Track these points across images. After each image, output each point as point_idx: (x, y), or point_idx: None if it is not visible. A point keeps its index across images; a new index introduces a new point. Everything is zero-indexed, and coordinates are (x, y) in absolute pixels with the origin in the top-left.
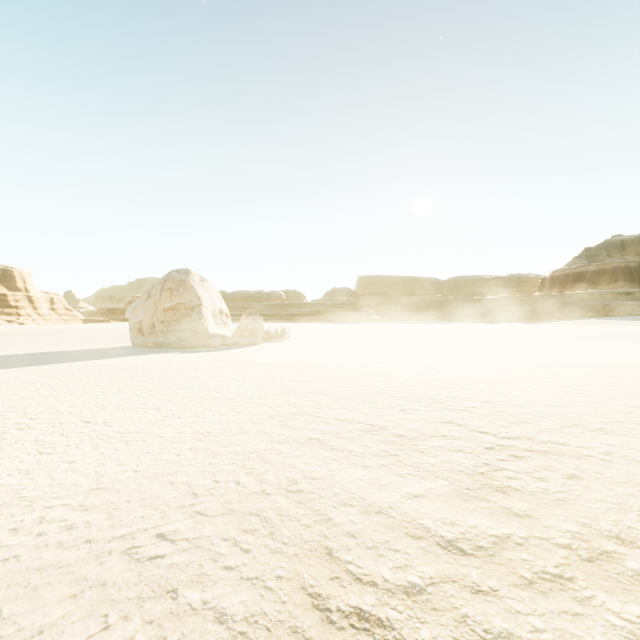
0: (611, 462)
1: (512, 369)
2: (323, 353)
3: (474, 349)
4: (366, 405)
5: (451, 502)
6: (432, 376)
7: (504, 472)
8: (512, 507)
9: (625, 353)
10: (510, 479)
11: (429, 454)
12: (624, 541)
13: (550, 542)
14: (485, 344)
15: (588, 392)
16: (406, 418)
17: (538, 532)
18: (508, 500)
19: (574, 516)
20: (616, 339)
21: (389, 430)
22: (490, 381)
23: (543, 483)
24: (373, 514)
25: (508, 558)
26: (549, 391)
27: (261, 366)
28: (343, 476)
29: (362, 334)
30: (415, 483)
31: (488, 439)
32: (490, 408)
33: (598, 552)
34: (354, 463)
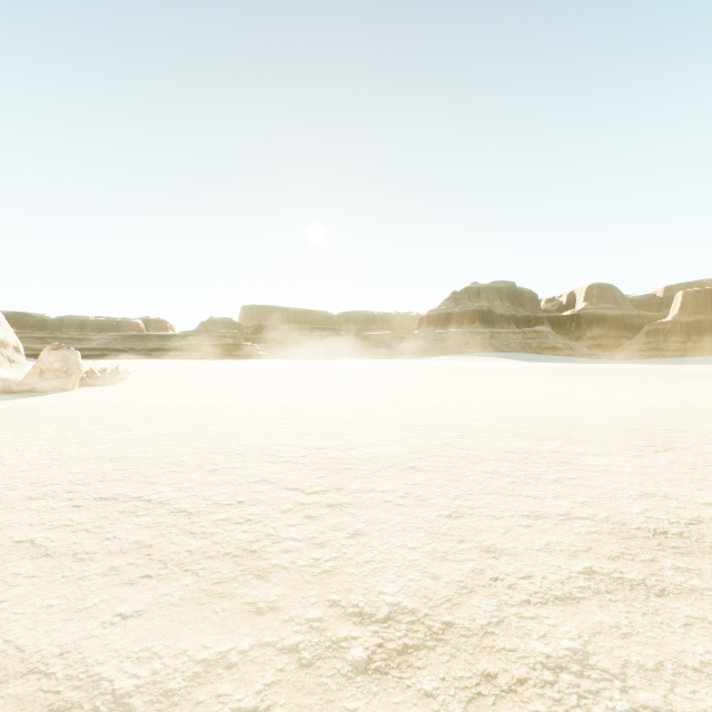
0: (404, 506)
1: (370, 407)
2: (163, 399)
3: (347, 386)
4: (165, 469)
5: (177, 614)
6: (282, 421)
7: (283, 544)
8: (260, 599)
9: (469, 385)
10: (284, 553)
11: (201, 535)
12: (365, 617)
13: (276, 648)
14: (360, 381)
15: (423, 426)
16: (209, 482)
17: (270, 634)
18: (262, 588)
19: (329, 593)
20: (468, 373)
21: (170, 505)
22: (340, 422)
23: (320, 550)
24: (13, 680)
25: (197, 701)
26: (390, 428)
27: (44, 423)
28: (19, 608)
29: (236, 373)
30: (143, 592)
31: (293, 498)
32: (321, 455)
33: (327, 645)
34: (64, 576)
